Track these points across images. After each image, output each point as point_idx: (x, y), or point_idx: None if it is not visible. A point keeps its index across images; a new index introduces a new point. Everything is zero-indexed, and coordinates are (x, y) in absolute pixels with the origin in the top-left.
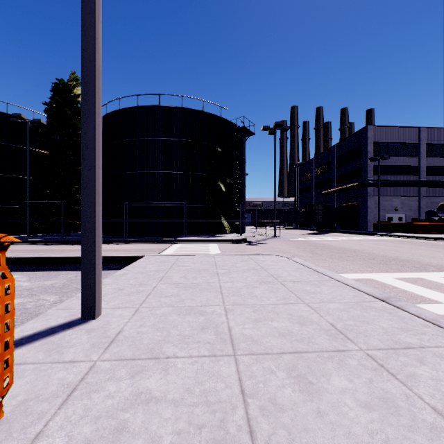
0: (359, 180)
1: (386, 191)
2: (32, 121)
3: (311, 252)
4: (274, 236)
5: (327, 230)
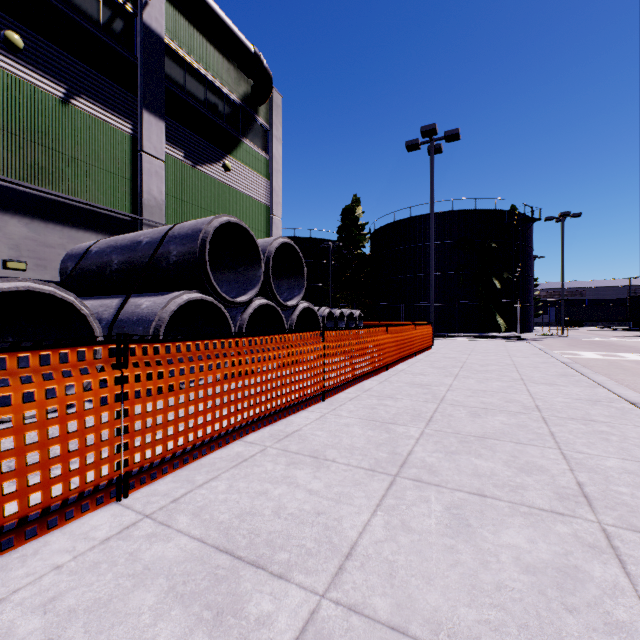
0: None
1: None
2: (333, 245)
3: (570, 345)
4: (560, 336)
5: None
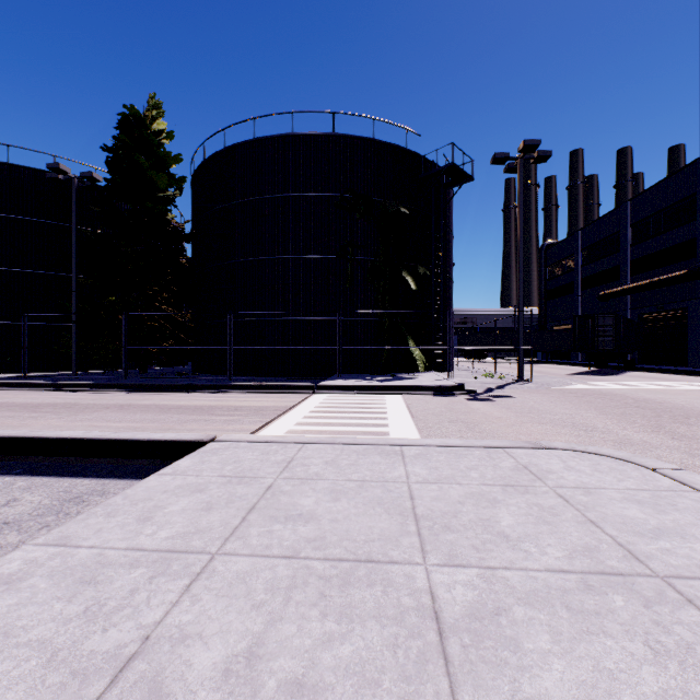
0: (689, 266)
1: None
2: (80, 177)
3: (662, 432)
4: (519, 380)
5: (617, 366)
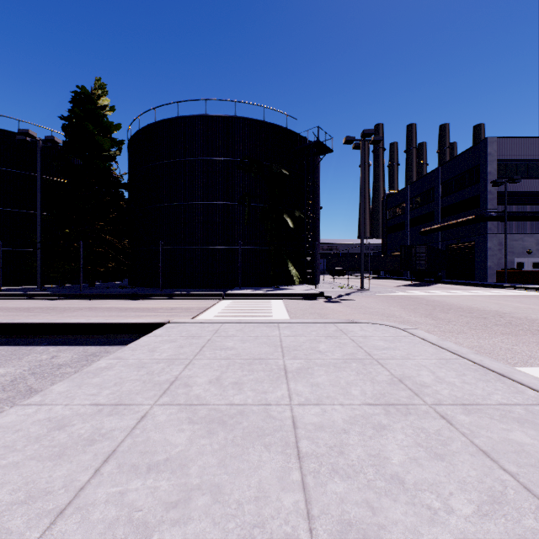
0: (476, 213)
1: (515, 227)
2: (44, 140)
3: (429, 317)
4: (361, 289)
5: (430, 280)
